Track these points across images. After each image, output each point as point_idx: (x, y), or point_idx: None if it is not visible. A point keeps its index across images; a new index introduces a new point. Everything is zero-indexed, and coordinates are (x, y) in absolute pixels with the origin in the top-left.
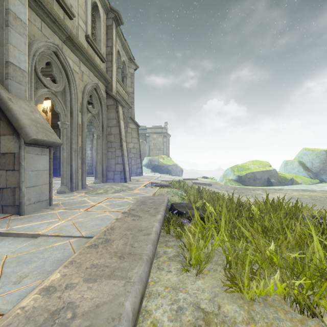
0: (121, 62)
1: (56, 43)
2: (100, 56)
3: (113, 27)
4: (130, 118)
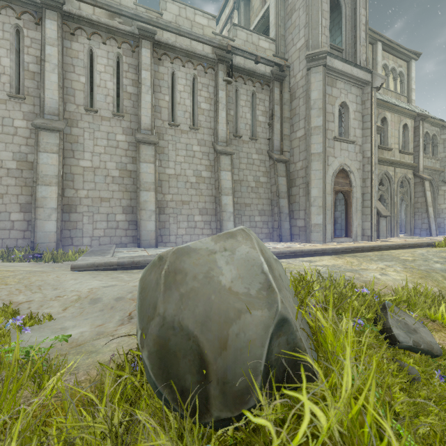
0: (430, 138)
1: (385, 170)
2: (409, 154)
3: (419, 126)
4: (442, 181)
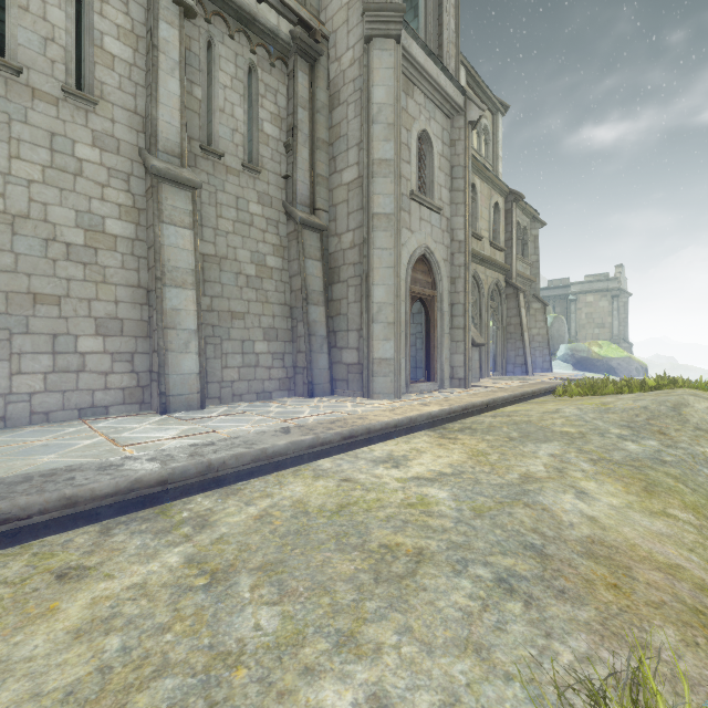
0: (521, 232)
1: (474, 270)
2: (500, 250)
3: (512, 210)
4: (533, 296)
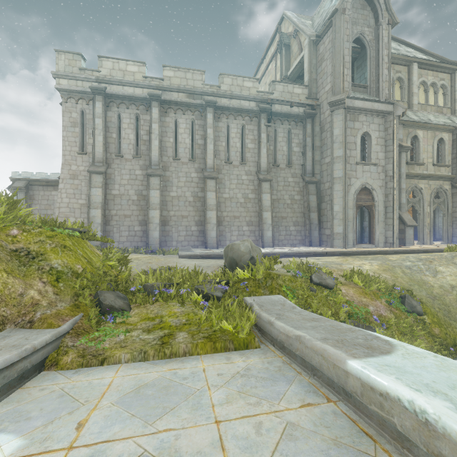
0: None
1: (415, 184)
2: (445, 166)
3: None
4: None
